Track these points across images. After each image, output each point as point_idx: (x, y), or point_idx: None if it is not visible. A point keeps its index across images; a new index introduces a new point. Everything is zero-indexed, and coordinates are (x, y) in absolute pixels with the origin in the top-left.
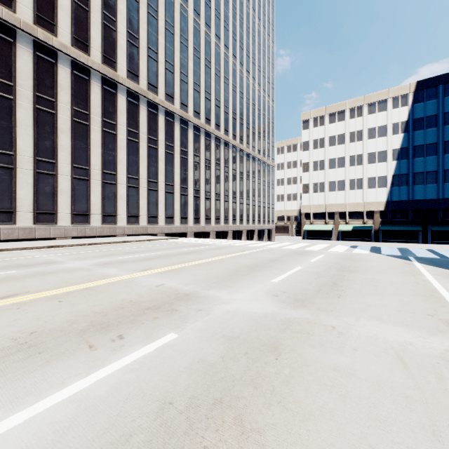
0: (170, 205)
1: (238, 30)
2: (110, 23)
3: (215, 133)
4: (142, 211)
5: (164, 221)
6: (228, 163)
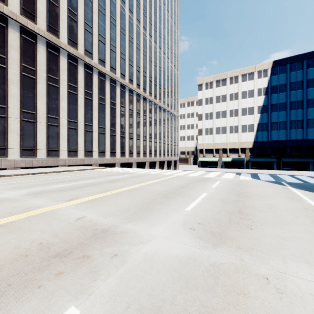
0: (102, 142)
1: (153, 17)
2: (54, 0)
3: (136, 90)
4: (80, 147)
5: (97, 154)
6: (146, 112)
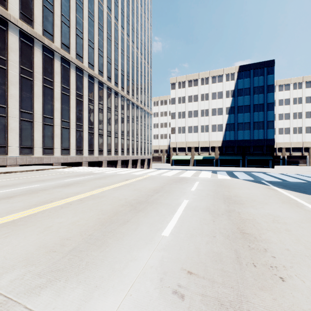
0: (66, 138)
1: (125, 8)
2: None
3: (106, 83)
4: (37, 143)
5: (60, 152)
6: (117, 108)
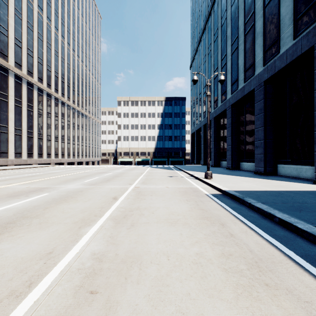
0: (41, 146)
1: (80, 40)
2: (4, 31)
3: (67, 103)
4: (24, 150)
5: (37, 156)
6: (75, 121)
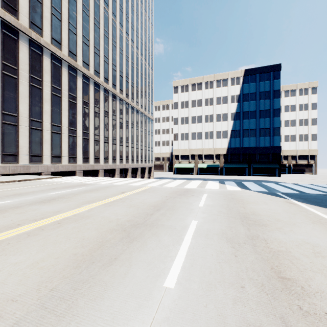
0: (57, 145)
1: (124, 5)
2: None
3: (103, 85)
4: (23, 150)
5: (50, 160)
6: (116, 112)
